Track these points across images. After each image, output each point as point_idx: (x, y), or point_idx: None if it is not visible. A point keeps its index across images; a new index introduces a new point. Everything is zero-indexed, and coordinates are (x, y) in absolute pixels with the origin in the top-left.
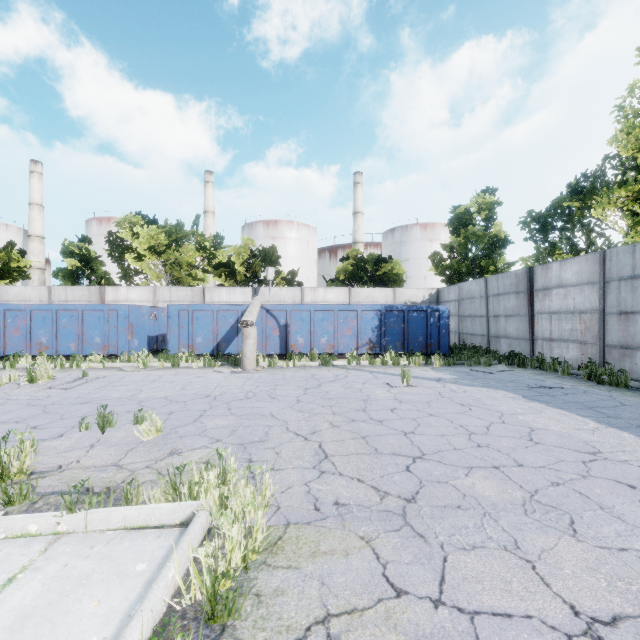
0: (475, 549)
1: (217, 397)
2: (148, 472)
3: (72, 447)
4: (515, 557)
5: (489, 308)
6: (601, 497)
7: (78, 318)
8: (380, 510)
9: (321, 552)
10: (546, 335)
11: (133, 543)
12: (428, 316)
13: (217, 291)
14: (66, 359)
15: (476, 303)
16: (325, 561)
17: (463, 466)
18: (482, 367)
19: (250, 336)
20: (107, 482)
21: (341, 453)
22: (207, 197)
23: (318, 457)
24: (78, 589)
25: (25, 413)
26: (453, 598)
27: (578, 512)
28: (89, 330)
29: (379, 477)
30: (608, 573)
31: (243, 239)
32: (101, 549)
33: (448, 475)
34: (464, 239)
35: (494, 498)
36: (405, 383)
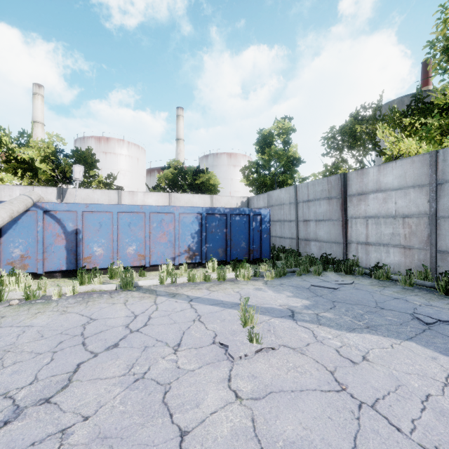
0: None
1: None
2: None
3: None
4: None
5: (299, 213)
6: None
7: None
8: None
9: None
10: (361, 239)
11: None
12: (250, 220)
13: (7, 190)
14: None
15: (285, 209)
16: None
17: None
18: (313, 276)
19: None
20: None
21: None
22: (35, 108)
23: None
24: None
25: None
26: None
27: None
28: None
29: None
30: None
31: (49, 135)
32: None
33: None
34: (268, 156)
35: None
36: (254, 342)
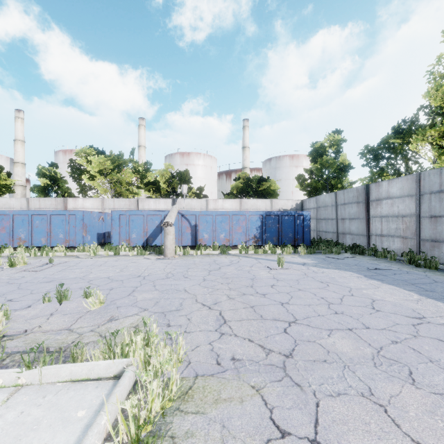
0: (340, 396)
1: (146, 277)
2: (92, 335)
3: (36, 315)
4: (371, 402)
5: (338, 213)
6: (429, 352)
7: (47, 220)
8: (266, 364)
9: (222, 399)
10: (378, 232)
11: (76, 393)
12: (295, 219)
13: (147, 201)
14: (38, 249)
15: (329, 210)
16: (225, 407)
17: (326, 328)
18: (334, 255)
19: (170, 233)
20: (60, 343)
21: (236, 319)
22: (140, 136)
23: (219, 322)
24: (30, 433)
25: (4, 289)
26: (326, 438)
27: (414, 364)
28: (55, 229)
29: (264, 337)
30: (443, 415)
31: (165, 165)
32: (51, 398)
33: (315, 336)
34: (320, 165)
35: (350, 354)
36: (280, 266)
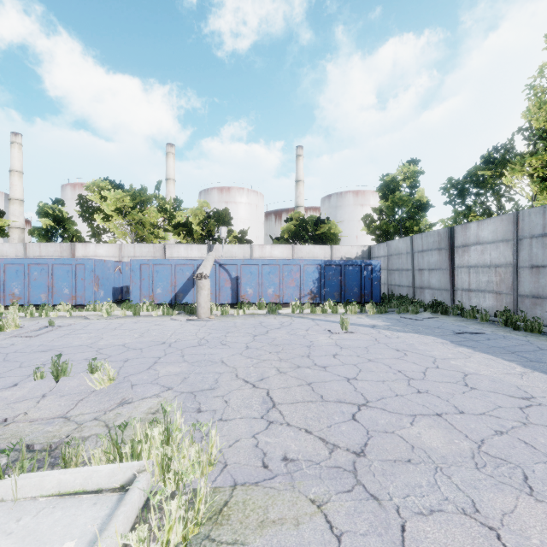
0: (433, 514)
1: (172, 344)
2: (95, 425)
3: (23, 397)
4: (476, 523)
5: (414, 263)
6: (546, 447)
7: (48, 271)
8: (330, 466)
9: (270, 521)
10: (465, 286)
11: (65, 513)
12: (362, 270)
13: (176, 248)
14: (37, 308)
15: (403, 258)
16: (274, 533)
17: (407, 414)
18: (410, 314)
19: (204, 287)
20: (50, 437)
21: (288, 401)
22: (169, 166)
23: (266, 406)
24: None
25: None
26: None
27: (529, 465)
28: (58, 282)
29: (326, 427)
30: None
31: (199, 202)
32: (28, 522)
33: (394, 424)
34: (392, 203)
35: (442, 450)
36: (344, 330)
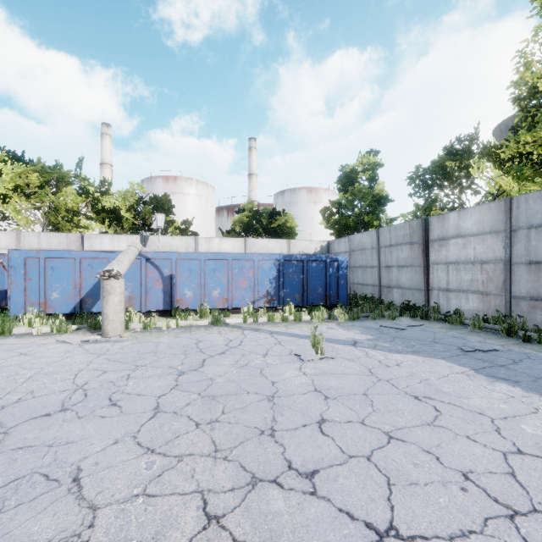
0: None
1: (2, 411)
2: None
3: None
4: None
5: (381, 259)
6: None
7: None
8: None
9: None
10: (442, 285)
11: None
12: (327, 266)
13: (98, 238)
14: None
15: (367, 254)
16: None
17: None
18: (387, 320)
19: (113, 291)
20: None
21: None
22: (104, 149)
23: None
24: None
25: None
26: None
27: None
28: None
29: None
30: None
31: (131, 184)
32: None
33: None
34: (351, 196)
35: None
36: (319, 353)
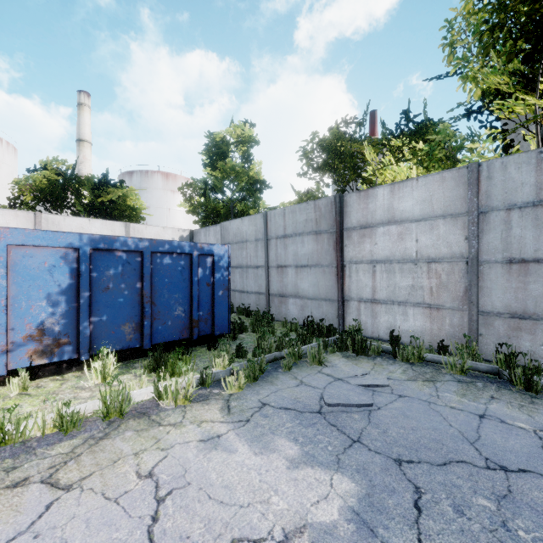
0: None
1: None
2: None
3: None
4: None
5: (270, 255)
6: None
7: None
8: None
9: None
10: (366, 294)
11: None
12: (194, 264)
13: None
14: None
15: (249, 249)
16: None
17: None
18: (312, 368)
19: None
20: None
21: None
22: None
23: None
24: None
25: None
26: None
27: None
28: None
29: None
30: None
31: None
32: None
33: None
34: (222, 173)
35: None
36: None
